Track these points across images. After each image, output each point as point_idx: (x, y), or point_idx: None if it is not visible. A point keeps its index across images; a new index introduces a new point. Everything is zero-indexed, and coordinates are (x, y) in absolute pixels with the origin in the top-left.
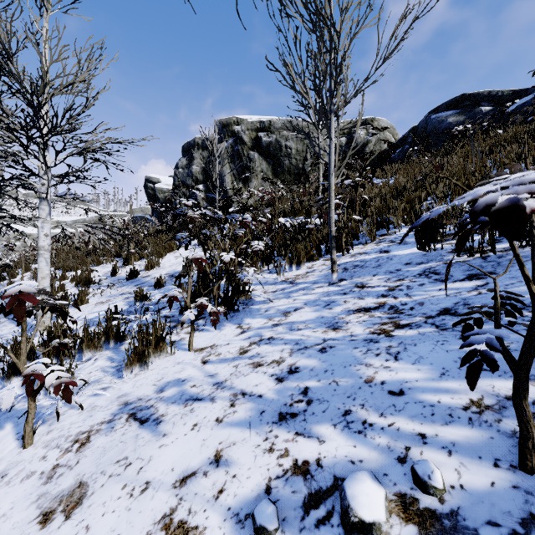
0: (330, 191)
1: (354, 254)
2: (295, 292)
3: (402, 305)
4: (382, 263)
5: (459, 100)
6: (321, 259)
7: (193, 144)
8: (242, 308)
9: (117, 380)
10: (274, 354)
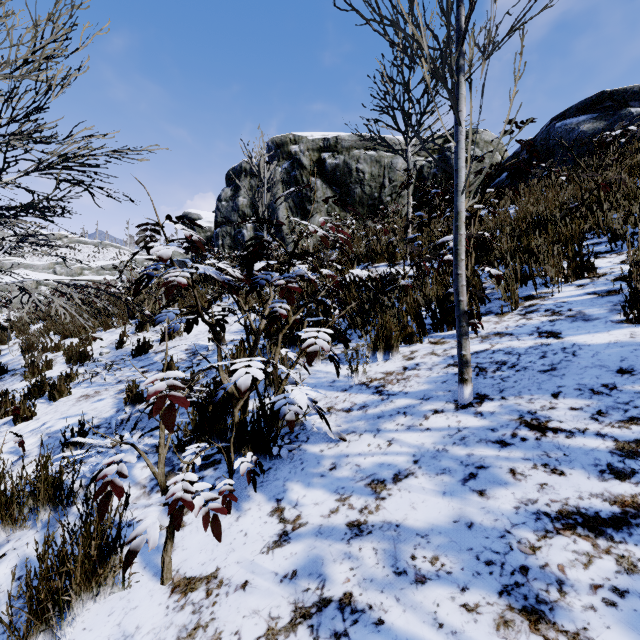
0: (457, 225)
1: (485, 335)
2: (388, 417)
3: None
4: (558, 363)
5: (596, 101)
6: (425, 340)
7: (239, 170)
8: (288, 449)
9: None
10: None
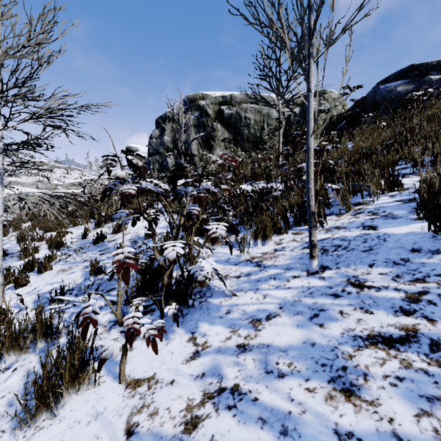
0: (309, 156)
1: (328, 228)
2: (264, 281)
3: None
4: (374, 246)
5: (407, 71)
6: (289, 232)
7: (165, 117)
8: (199, 301)
9: (7, 439)
10: None
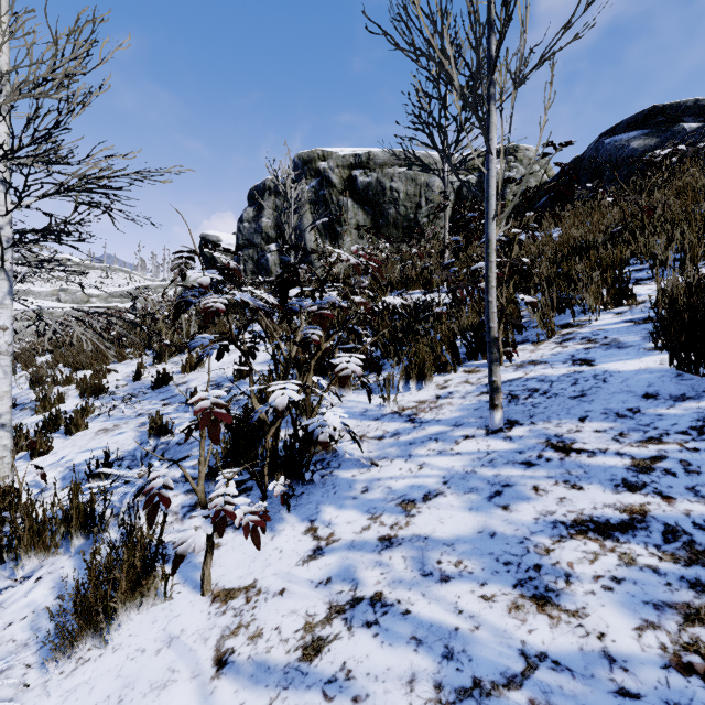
0: (488, 252)
1: (520, 363)
2: (420, 444)
3: (700, 529)
4: (588, 389)
5: (647, 115)
6: (460, 369)
7: (263, 188)
8: (320, 475)
9: (35, 676)
10: (390, 698)
